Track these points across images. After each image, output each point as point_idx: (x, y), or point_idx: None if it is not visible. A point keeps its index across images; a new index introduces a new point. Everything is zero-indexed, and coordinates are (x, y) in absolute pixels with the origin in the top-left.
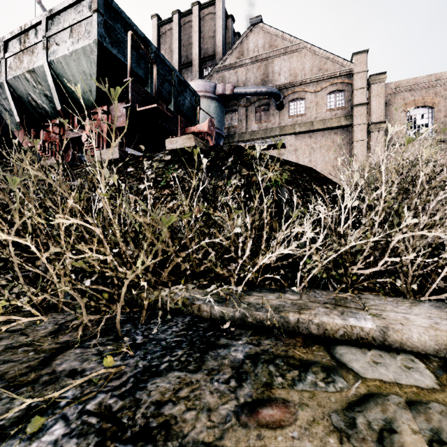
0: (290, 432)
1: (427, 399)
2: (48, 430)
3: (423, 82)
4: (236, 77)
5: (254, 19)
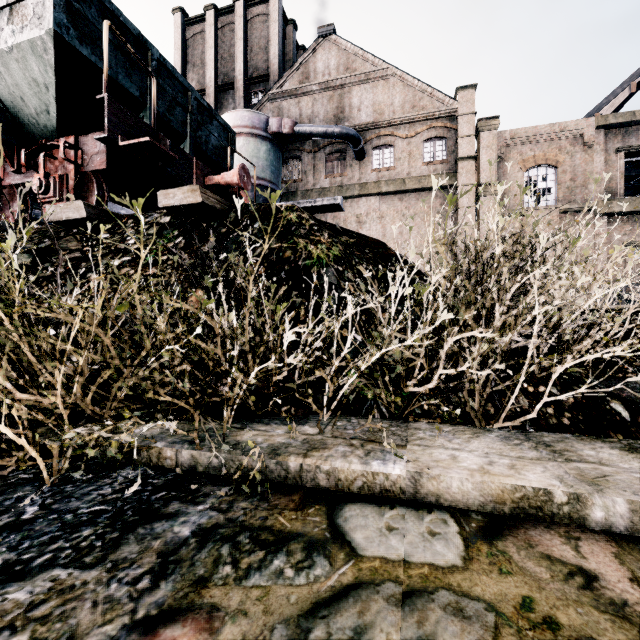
0: None
1: (437, 584)
2: None
3: (545, 132)
4: (298, 110)
5: (324, 28)
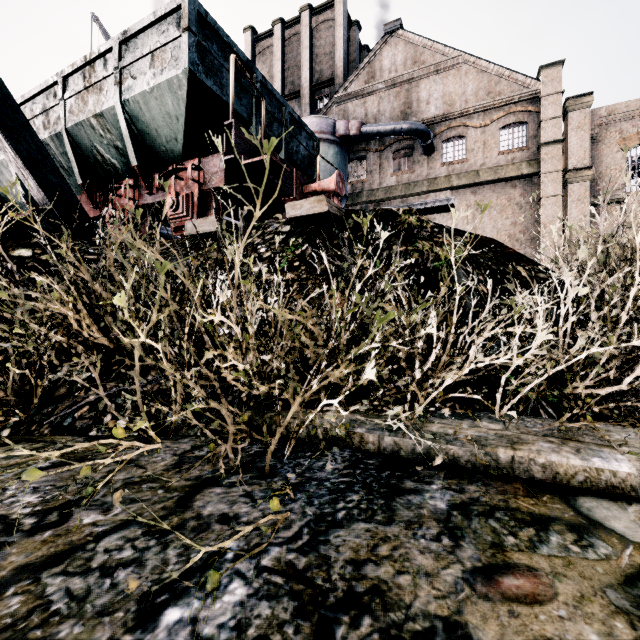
0: (555, 610)
1: None
2: (226, 589)
3: None
4: (364, 110)
5: (390, 24)
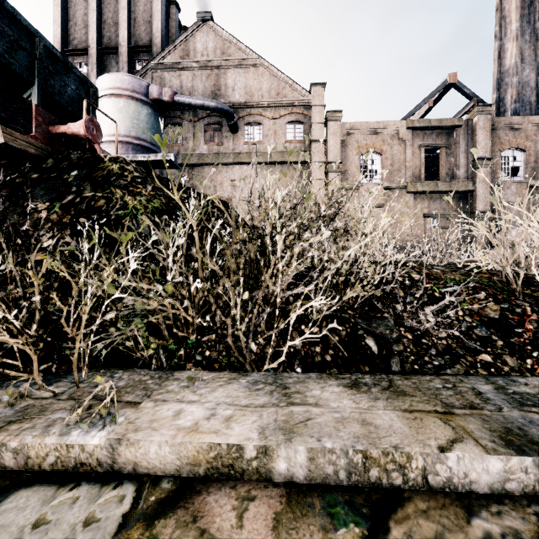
0: None
1: None
2: None
3: (373, 127)
4: (179, 82)
5: (203, 14)
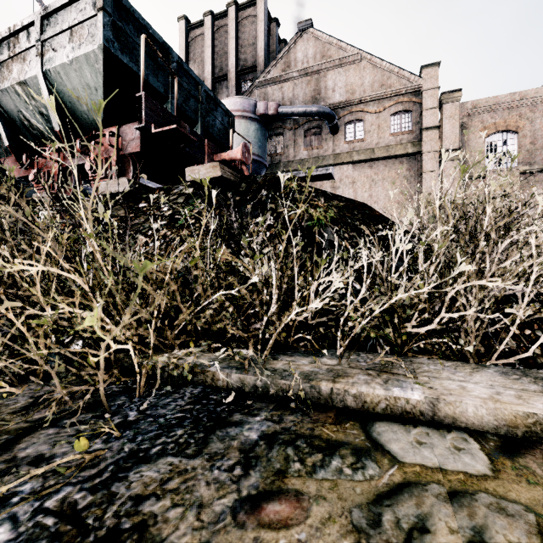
0: (297, 534)
1: (475, 488)
2: None
3: (505, 101)
4: (281, 94)
5: (303, 23)
